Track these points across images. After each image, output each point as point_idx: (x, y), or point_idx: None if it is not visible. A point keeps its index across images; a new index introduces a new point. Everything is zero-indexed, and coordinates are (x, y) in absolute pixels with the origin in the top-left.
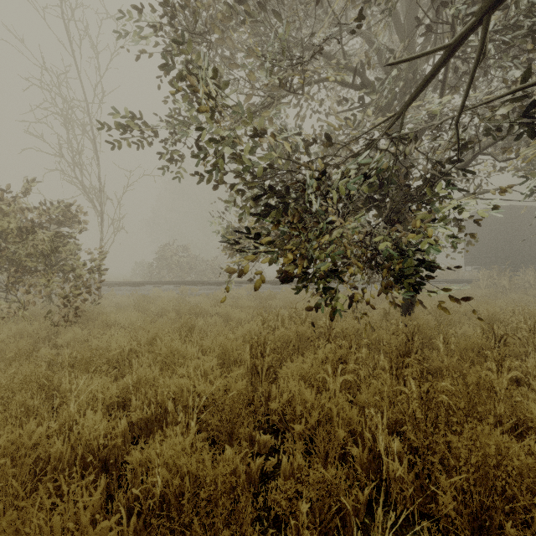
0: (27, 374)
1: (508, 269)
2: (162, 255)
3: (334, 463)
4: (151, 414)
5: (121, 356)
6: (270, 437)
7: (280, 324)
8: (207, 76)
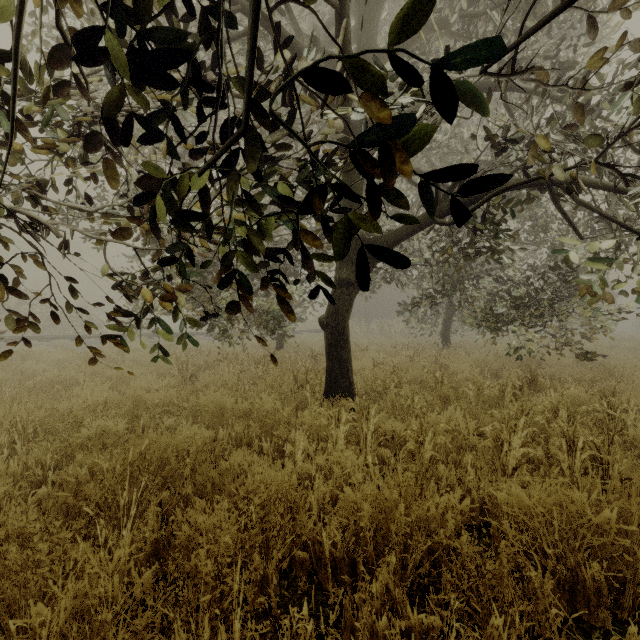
0: (30, 387)
1: (363, 320)
2: None
3: None
4: None
5: (70, 384)
6: None
7: (190, 360)
8: None
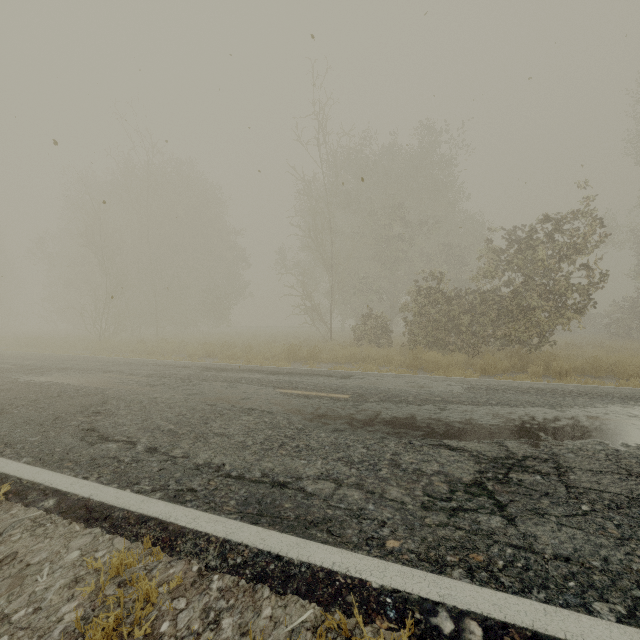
0: None
1: None
2: None
3: None
4: None
5: None
6: None
7: None
8: None
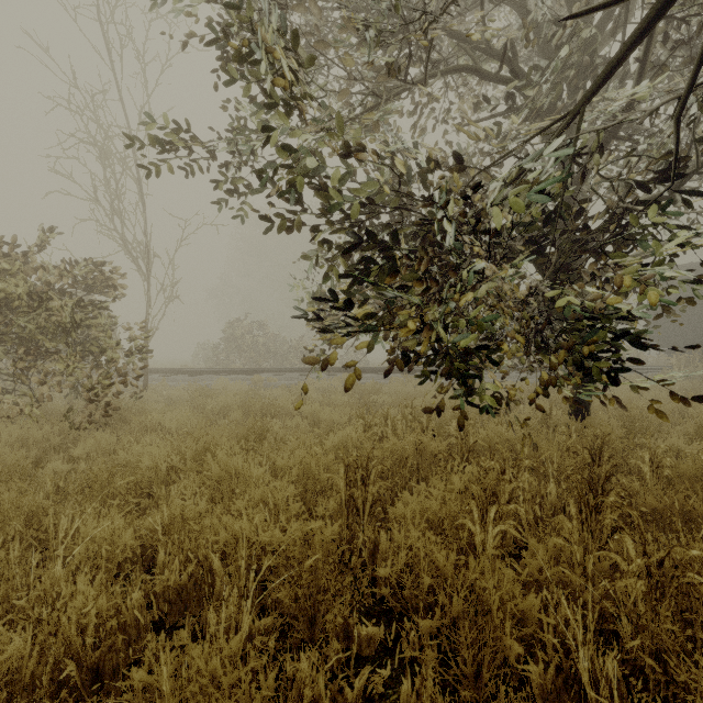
0: (5, 508)
1: None
2: (230, 334)
3: (490, 682)
4: (187, 578)
5: (156, 476)
6: (378, 623)
7: (389, 431)
8: (277, 45)
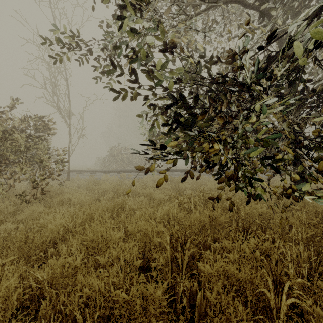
0: None
1: None
2: (111, 153)
3: None
4: None
5: (59, 234)
6: None
7: (192, 206)
8: None
